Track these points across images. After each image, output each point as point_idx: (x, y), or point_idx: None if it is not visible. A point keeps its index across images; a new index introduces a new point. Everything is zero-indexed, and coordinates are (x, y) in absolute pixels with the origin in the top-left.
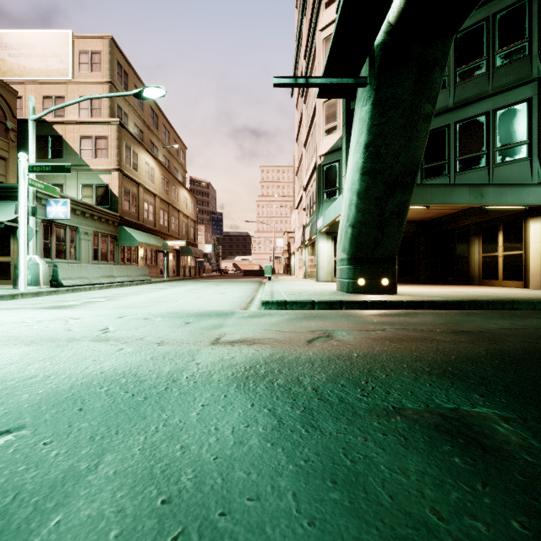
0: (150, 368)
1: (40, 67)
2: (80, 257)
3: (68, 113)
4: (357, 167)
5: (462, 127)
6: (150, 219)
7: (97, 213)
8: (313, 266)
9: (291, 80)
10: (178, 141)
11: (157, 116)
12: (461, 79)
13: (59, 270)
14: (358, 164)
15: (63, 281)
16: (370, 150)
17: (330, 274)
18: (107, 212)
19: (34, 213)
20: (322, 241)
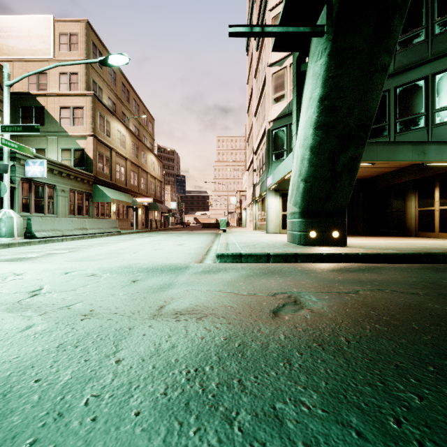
0: (41, 372)
1: (25, 47)
2: (57, 211)
3: (50, 87)
4: (310, 122)
5: (402, 91)
6: (122, 179)
7: (73, 173)
8: (262, 220)
9: (246, 29)
10: (147, 113)
11: (128, 91)
12: (400, 47)
13: (33, 223)
14: (312, 119)
15: (37, 233)
16: (325, 104)
17: (279, 226)
18: (83, 172)
19: (6, 170)
20: (271, 197)
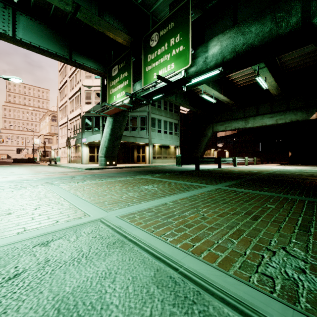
0: (94, 174)
1: None
2: None
3: None
4: (108, 133)
5: (132, 118)
6: None
7: None
8: (76, 157)
9: (95, 112)
10: None
11: None
12: None
13: None
14: (109, 132)
15: None
16: (112, 130)
17: (88, 161)
18: None
19: None
20: (84, 147)
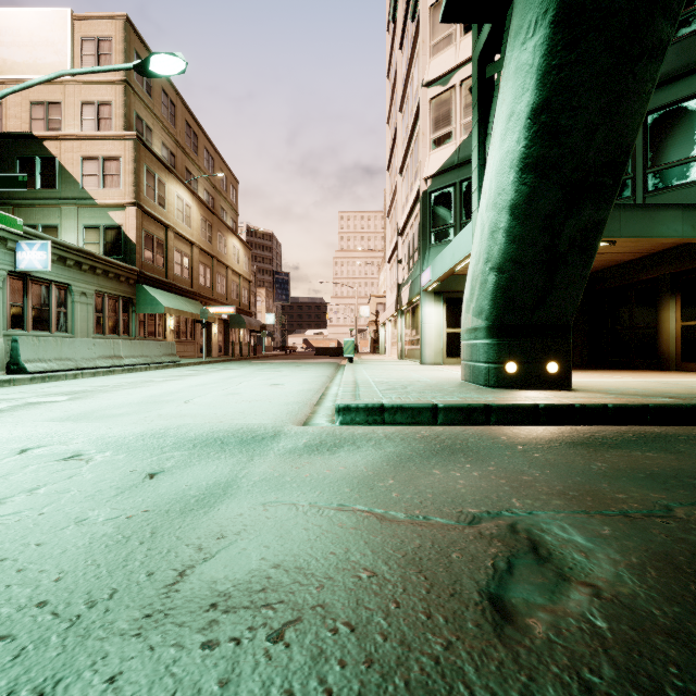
0: None
1: (26, 60)
2: (74, 328)
3: (66, 126)
4: (510, 160)
5: (657, 120)
6: (185, 276)
7: (101, 265)
8: (413, 342)
9: None
10: (227, 172)
11: (196, 135)
12: None
13: (21, 347)
14: (514, 153)
15: (28, 364)
16: (541, 121)
17: (441, 353)
18: (118, 264)
19: None
20: (429, 304)
